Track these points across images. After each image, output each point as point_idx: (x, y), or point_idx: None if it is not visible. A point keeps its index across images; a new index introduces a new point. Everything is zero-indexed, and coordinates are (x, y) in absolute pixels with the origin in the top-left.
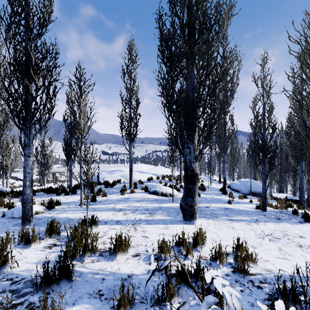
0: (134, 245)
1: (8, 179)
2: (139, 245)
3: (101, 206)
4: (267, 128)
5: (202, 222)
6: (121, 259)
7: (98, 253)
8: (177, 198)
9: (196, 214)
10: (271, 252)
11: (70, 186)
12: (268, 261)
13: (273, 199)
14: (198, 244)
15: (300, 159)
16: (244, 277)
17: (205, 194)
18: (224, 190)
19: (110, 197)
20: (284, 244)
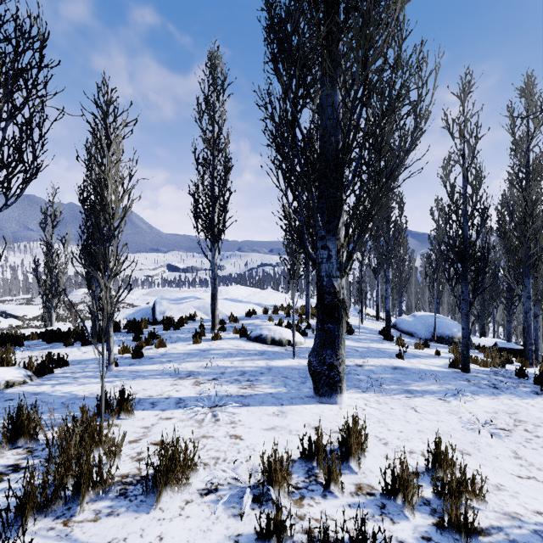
0: (208, 460)
1: None
2: (219, 460)
3: (152, 367)
4: (470, 215)
5: (352, 397)
6: (172, 504)
7: (115, 489)
8: (301, 349)
9: (341, 383)
10: (500, 464)
11: (94, 328)
12: (503, 489)
13: (474, 348)
14: (351, 455)
15: (525, 275)
16: None
17: (354, 341)
18: (388, 333)
19: (172, 349)
20: (522, 444)
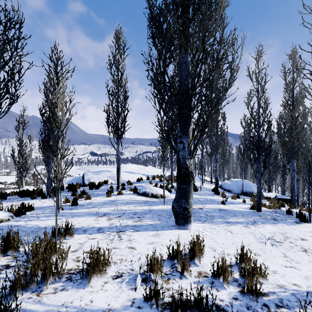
0: (116, 260)
1: None
2: (123, 260)
3: (83, 210)
4: (261, 124)
5: (196, 226)
6: (97, 284)
7: (65, 276)
8: (168, 199)
9: (190, 218)
10: (276, 260)
11: (48, 188)
12: (277, 273)
13: (264, 198)
14: (195, 256)
15: (291, 158)
16: (257, 300)
17: (198, 195)
18: (217, 190)
19: (94, 200)
20: (288, 249)
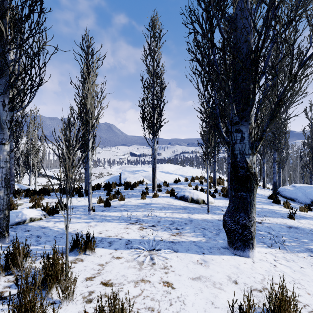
0: (144, 311)
1: (36, 177)
2: (153, 312)
3: (114, 214)
4: None
5: (261, 251)
6: None
7: None
8: (212, 206)
9: (253, 240)
10: None
11: (85, 187)
12: None
13: None
14: None
15: None
16: None
17: None
18: (276, 198)
19: (128, 202)
20: None
